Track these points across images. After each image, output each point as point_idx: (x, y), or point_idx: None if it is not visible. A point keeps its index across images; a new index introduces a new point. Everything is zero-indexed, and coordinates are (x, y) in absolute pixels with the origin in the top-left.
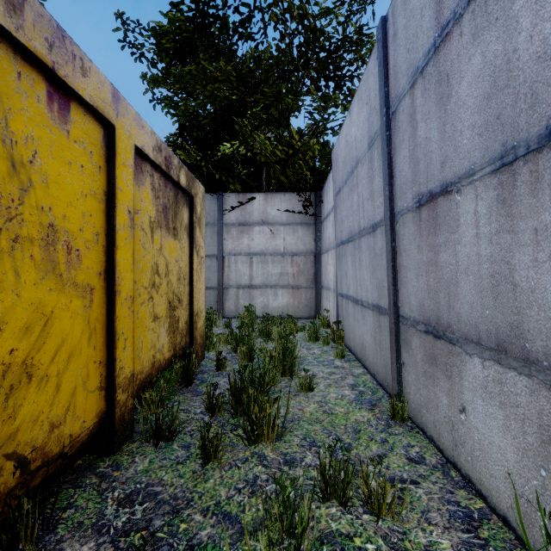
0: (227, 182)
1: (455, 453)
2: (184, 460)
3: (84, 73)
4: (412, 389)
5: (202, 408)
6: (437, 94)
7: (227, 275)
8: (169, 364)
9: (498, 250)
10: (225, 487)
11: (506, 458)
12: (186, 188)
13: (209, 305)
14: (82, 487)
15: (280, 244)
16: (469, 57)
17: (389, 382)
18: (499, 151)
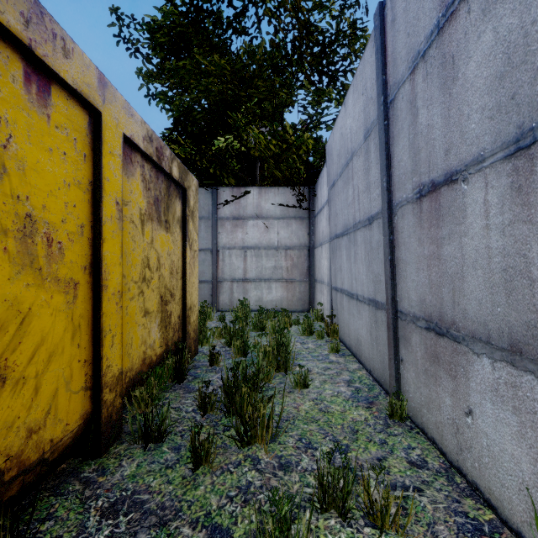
0: (222, 176)
1: (459, 457)
2: (174, 463)
3: (66, 54)
4: (412, 387)
5: (194, 406)
6: (441, 77)
7: (221, 268)
8: (160, 360)
9: (513, 242)
10: (216, 495)
11: (521, 468)
12: (178, 180)
13: (204, 298)
14: (64, 495)
15: (274, 237)
16: (478, 34)
17: (386, 379)
18: (514, 134)
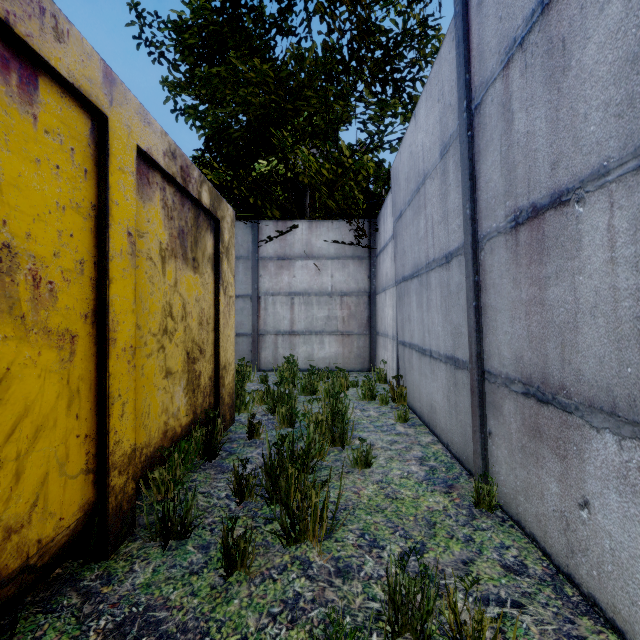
0: (264, 207)
1: (570, 561)
2: (200, 568)
3: (59, 37)
4: (503, 468)
5: (228, 490)
6: (546, 69)
7: (264, 319)
8: (187, 432)
9: None
10: (254, 612)
11: None
12: (210, 208)
13: (242, 355)
14: (56, 612)
15: (327, 281)
16: (601, 6)
17: (469, 456)
18: None
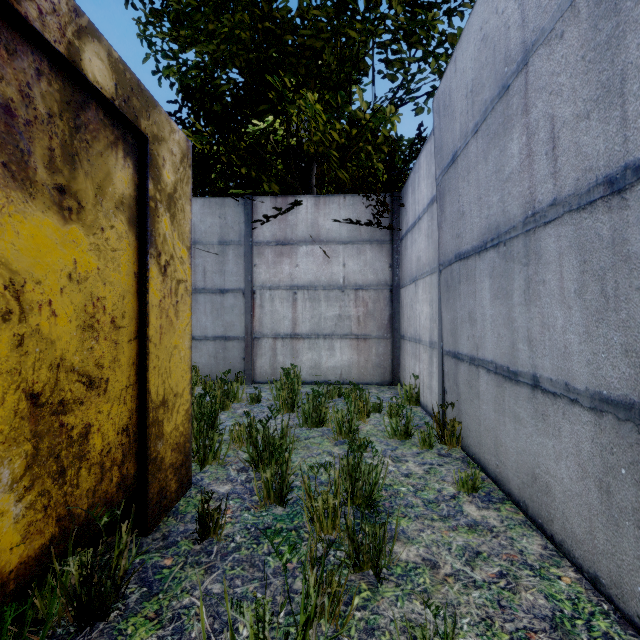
0: (261, 183)
1: None
2: None
3: None
4: None
5: None
6: None
7: (259, 318)
8: (29, 575)
9: None
10: None
11: None
12: (114, 100)
13: (232, 363)
14: None
15: (338, 272)
16: None
17: None
18: None
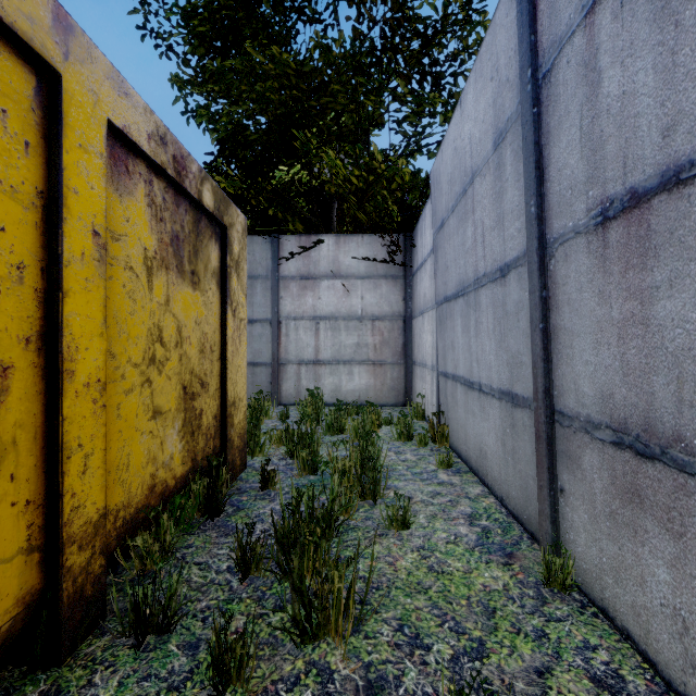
0: (285, 220)
1: (690, 679)
2: (183, 680)
3: None
4: (582, 537)
5: (231, 560)
6: None
7: (285, 346)
8: (183, 484)
9: None
10: None
11: None
12: (214, 212)
13: (260, 387)
14: None
15: (356, 304)
16: None
17: (531, 516)
18: None
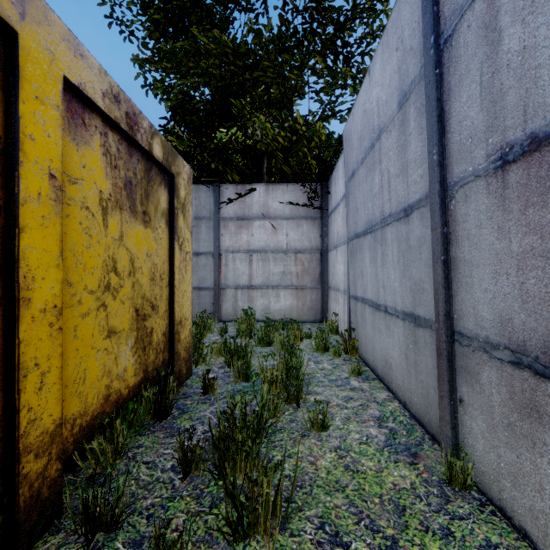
0: (225, 173)
1: None
2: None
3: None
4: (480, 443)
5: (175, 460)
6: None
7: (224, 274)
8: (135, 392)
9: None
10: None
11: None
12: (163, 162)
13: (205, 307)
14: None
15: (282, 240)
16: None
17: (432, 420)
18: None
